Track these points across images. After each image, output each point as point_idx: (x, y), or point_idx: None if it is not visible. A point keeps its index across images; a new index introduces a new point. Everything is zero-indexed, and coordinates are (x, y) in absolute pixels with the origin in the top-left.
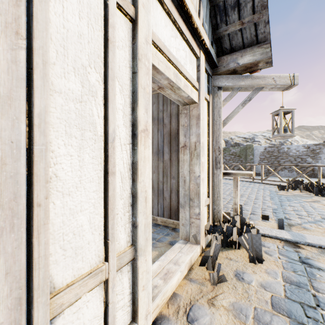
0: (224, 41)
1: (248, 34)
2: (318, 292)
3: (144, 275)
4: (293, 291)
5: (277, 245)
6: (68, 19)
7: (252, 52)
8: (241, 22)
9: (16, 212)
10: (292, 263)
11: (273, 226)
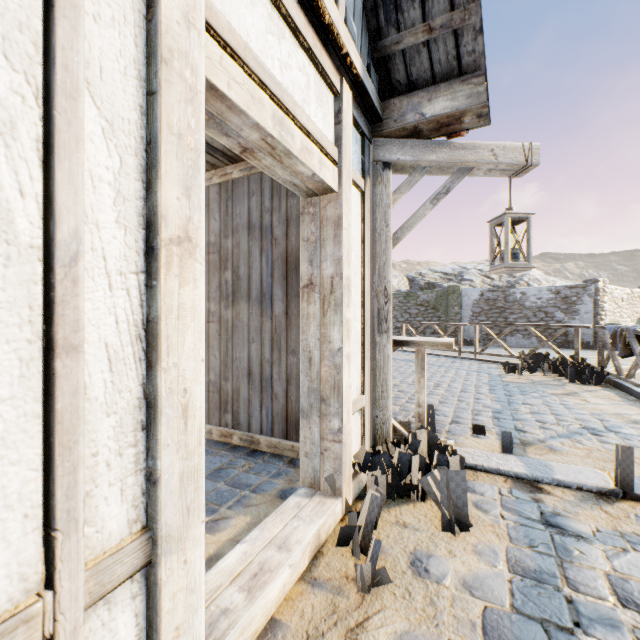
0: (394, 66)
1: (441, 53)
2: (576, 592)
3: (180, 600)
4: (528, 594)
5: (498, 487)
6: None
7: (450, 91)
8: (428, 26)
9: None
10: (527, 527)
11: (493, 446)
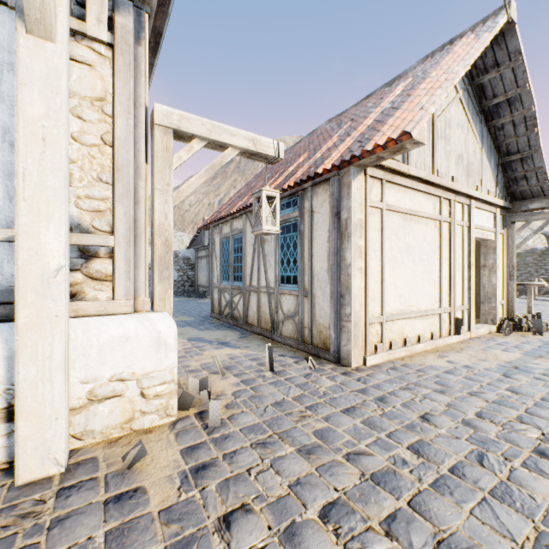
0: (515, 193)
1: (535, 191)
2: None
3: (472, 316)
4: None
5: None
6: (456, 240)
7: (539, 201)
8: (528, 185)
9: (453, 285)
10: None
11: None
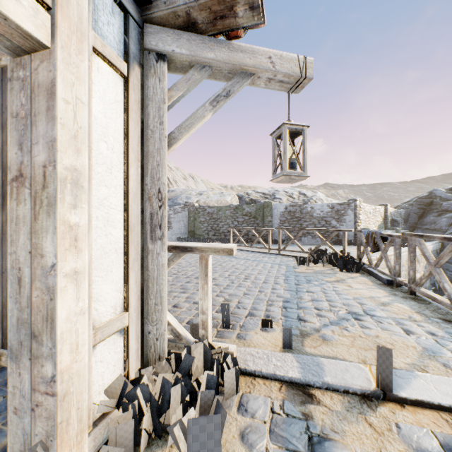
0: None
1: None
2: None
3: None
4: None
5: (272, 400)
6: None
7: None
8: None
9: None
10: None
11: (276, 341)
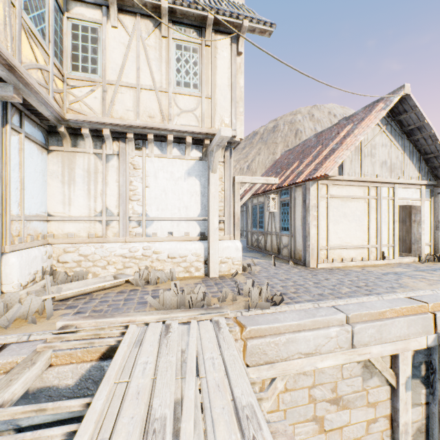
0: (438, 175)
1: None
2: None
3: (396, 251)
4: None
5: None
6: (383, 208)
7: None
8: None
9: (379, 233)
10: None
11: None
